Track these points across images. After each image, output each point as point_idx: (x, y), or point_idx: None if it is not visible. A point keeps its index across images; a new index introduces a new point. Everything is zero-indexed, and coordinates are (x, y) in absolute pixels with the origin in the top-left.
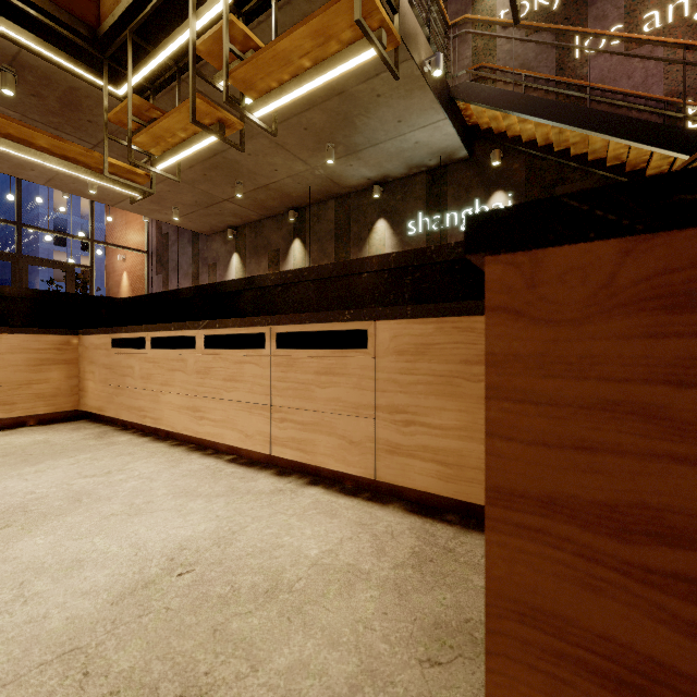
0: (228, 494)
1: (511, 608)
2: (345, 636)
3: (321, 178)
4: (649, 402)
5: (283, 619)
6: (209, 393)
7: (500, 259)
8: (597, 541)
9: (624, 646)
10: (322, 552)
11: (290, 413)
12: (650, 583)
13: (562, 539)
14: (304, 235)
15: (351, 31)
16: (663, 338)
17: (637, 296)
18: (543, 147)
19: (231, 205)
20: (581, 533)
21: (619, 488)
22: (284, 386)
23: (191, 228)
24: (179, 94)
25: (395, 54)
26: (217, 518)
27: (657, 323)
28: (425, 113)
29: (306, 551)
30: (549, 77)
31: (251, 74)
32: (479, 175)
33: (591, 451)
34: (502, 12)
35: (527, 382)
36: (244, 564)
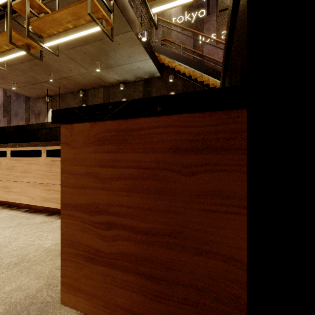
0: (15, 226)
1: (67, 243)
2: (45, 274)
3: (95, 77)
4: (95, 172)
5: (18, 272)
6: (13, 179)
7: (64, 126)
8: (85, 216)
9: (91, 247)
10: (52, 244)
11: (52, 186)
12: (96, 226)
13: (78, 217)
14: (87, 103)
15: (89, 16)
16: (98, 153)
17: (93, 140)
18: (188, 76)
19: (47, 84)
20: (82, 214)
21: (90, 199)
22: (50, 174)
23: (24, 94)
24: (6, 25)
25: (111, 31)
26: (4, 237)
27: (97, 149)
28: (140, 55)
29: (44, 245)
30: (190, 49)
31: (41, 25)
32: (165, 85)
33: (84, 188)
34: (173, 18)
35: (70, 167)
36: (9, 254)
